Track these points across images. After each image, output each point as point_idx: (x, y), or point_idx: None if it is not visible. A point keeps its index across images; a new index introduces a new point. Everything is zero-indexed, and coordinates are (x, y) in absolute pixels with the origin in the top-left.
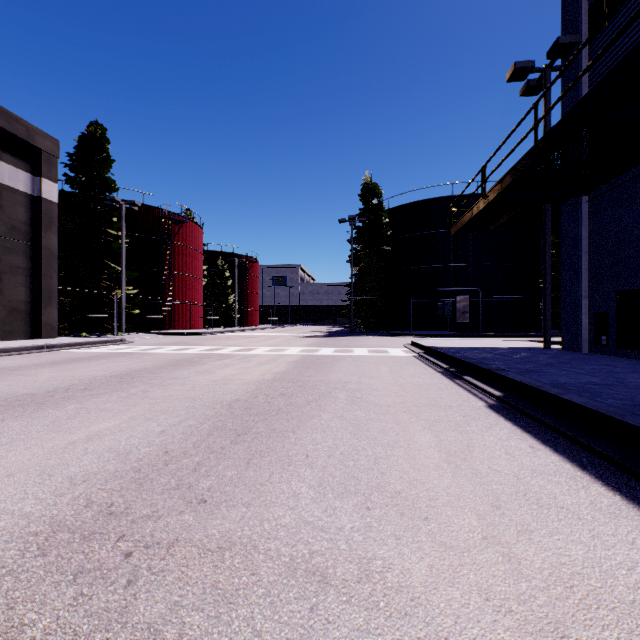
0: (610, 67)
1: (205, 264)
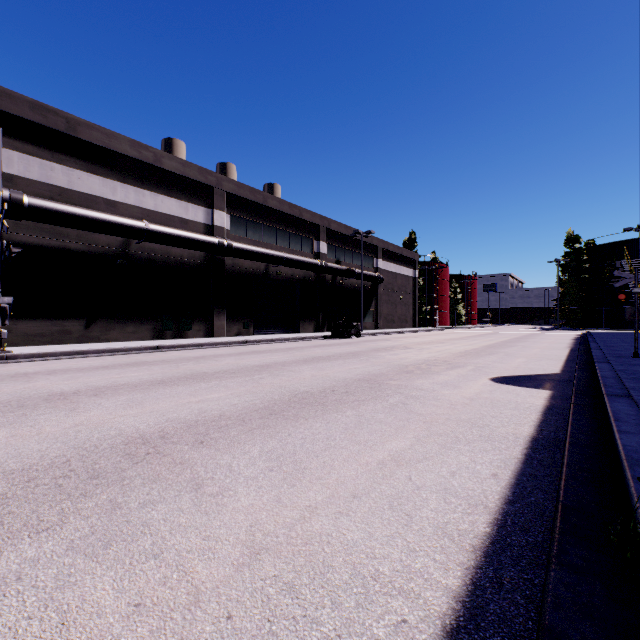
0: None
1: None
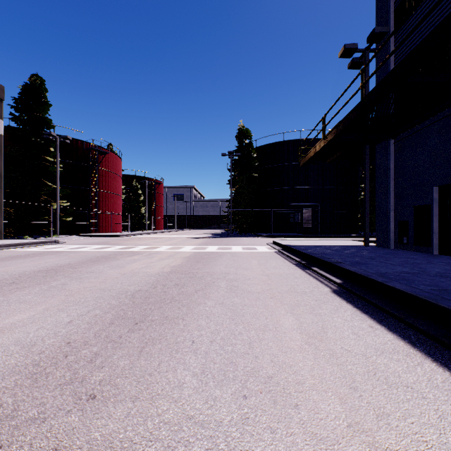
0: (409, 50)
1: (123, 184)
